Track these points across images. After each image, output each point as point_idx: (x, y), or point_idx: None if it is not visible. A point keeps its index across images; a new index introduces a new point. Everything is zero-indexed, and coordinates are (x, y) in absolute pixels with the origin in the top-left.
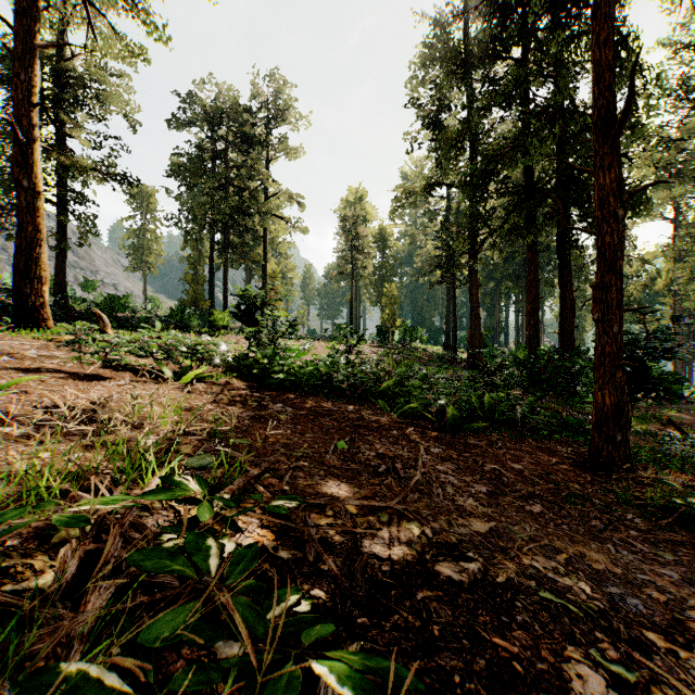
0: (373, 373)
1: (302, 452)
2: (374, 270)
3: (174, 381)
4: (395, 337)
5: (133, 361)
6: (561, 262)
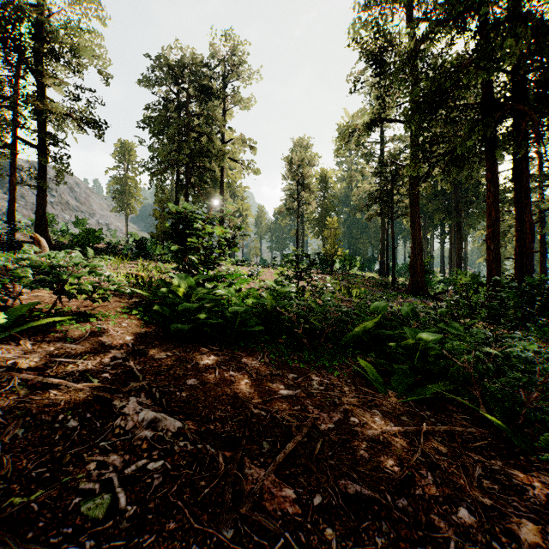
0: (345, 311)
1: None
2: (316, 208)
3: None
4: (336, 264)
5: None
6: (518, 185)
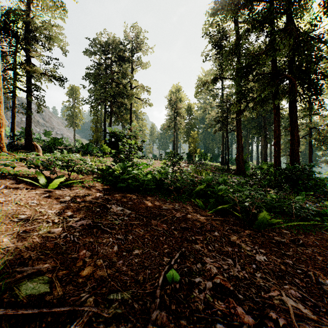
0: (191, 179)
1: (118, 301)
2: (185, 125)
3: (46, 187)
4: (196, 158)
5: (27, 171)
6: (291, 116)
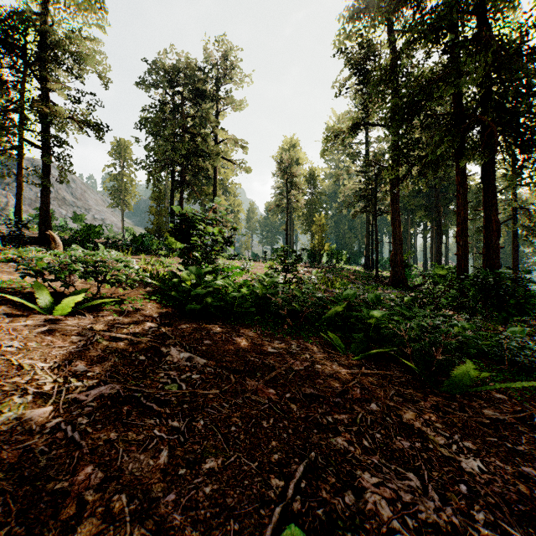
0: (319, 297)
1: None
2: (305, 204)
3: (50, 311)
4: (324, 258)
5: (24, 281)
6: (486, 186)
